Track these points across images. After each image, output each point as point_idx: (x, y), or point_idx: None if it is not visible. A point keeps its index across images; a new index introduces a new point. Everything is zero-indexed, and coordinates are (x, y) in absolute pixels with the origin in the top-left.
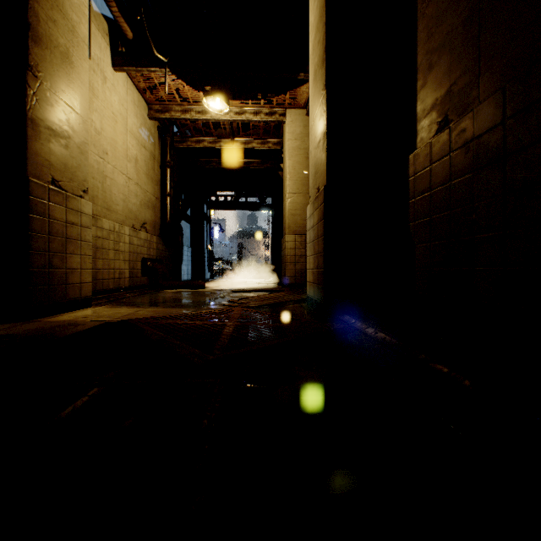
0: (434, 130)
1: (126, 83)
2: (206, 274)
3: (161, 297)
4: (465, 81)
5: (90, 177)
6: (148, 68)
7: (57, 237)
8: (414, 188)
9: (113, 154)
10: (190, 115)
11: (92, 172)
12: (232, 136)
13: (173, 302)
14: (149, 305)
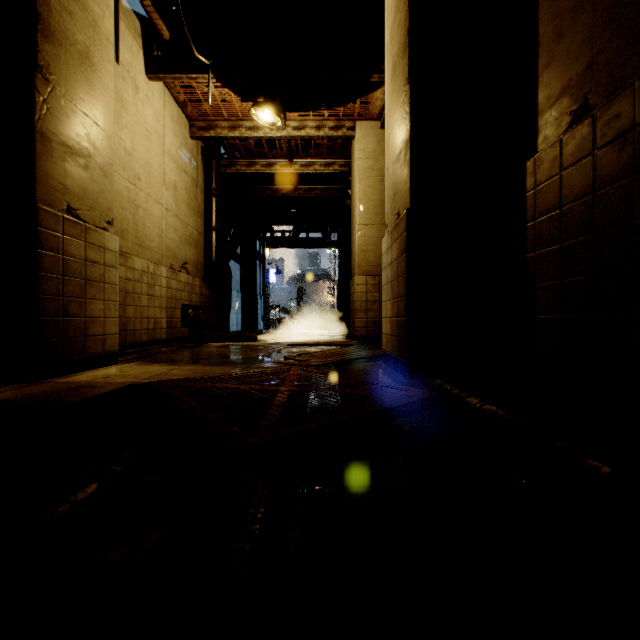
0: (565, 123)
1: (163, 94)
2: (259, 324)
3: (203, 351)
4: (618, 46)
5: (119, 206)
6: (188, 75)
7: (74, 278)
8: (534, 206)
9: (147, 179)
10: (239, 132)
11: (121, 200)
12: (289, 157)
13: (217, 358)
14: (186, 362)
